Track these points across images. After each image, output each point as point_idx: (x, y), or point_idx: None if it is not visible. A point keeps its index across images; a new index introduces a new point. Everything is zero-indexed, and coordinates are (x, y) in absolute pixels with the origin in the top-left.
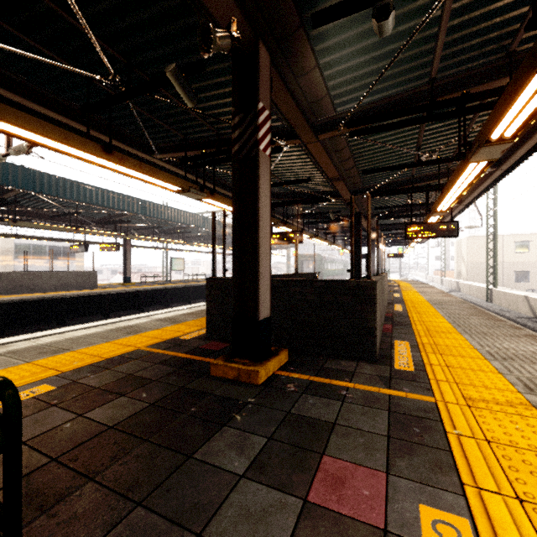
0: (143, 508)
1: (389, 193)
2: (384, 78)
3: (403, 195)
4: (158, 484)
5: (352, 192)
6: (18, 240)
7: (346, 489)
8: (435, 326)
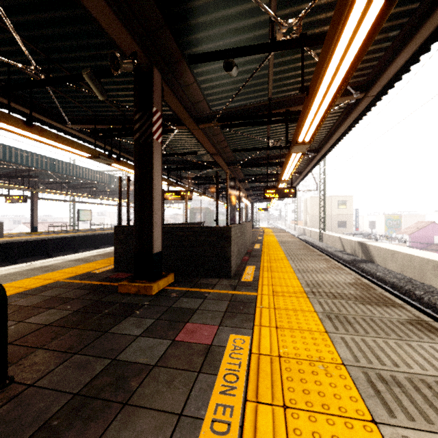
0: (78, 355)
1: (253, 165)
2: (241, 94)
3: (264, 166)
4: (86, 345)
5: (228, 163)
6: None
7: (196, 334)
8: (275, 256)
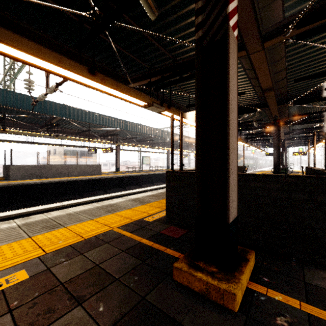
0: None
1: (312, 100)
2: None
3: (320, 103)
4: None
5: (277, 102)
6: (65, 148)
7: None
8: None
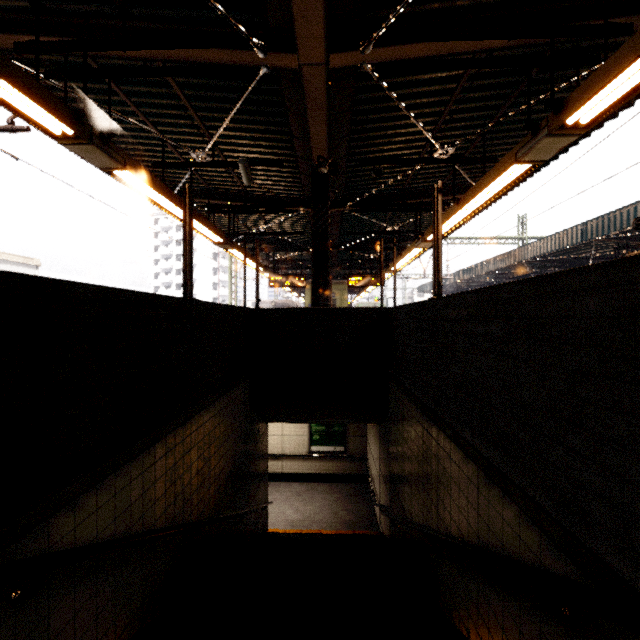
0: None
1: None
2: None
3: None
4: None
5: None
6: None
7: None
8: None
